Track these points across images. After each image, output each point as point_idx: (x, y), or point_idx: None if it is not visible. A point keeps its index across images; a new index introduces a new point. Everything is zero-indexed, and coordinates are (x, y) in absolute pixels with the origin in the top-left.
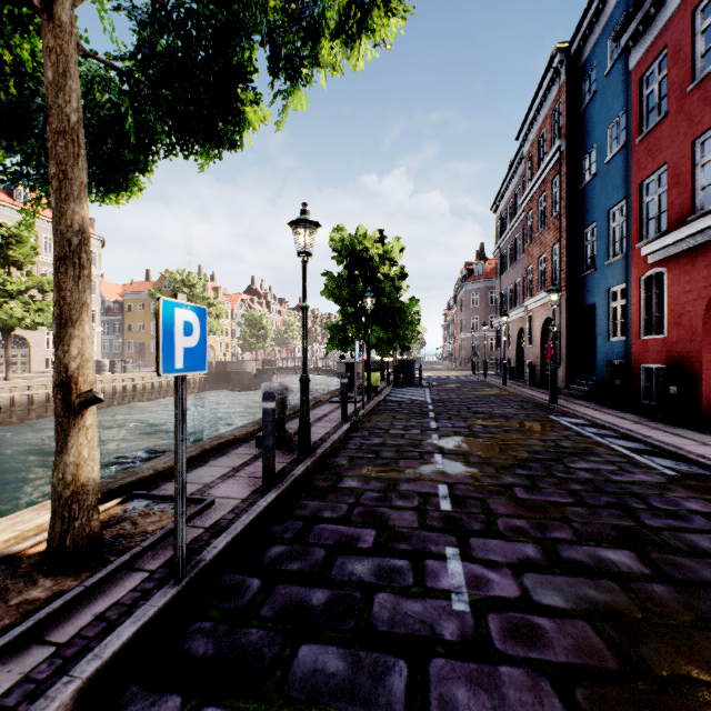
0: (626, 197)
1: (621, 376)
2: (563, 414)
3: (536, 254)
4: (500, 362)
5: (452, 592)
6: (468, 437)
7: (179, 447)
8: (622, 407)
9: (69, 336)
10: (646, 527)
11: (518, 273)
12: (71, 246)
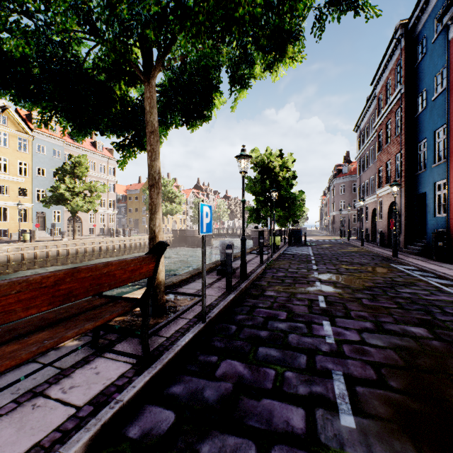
0: (446, 122)
1: (443, 239)
2: (400, 264)
3: (384, 160)
4: (360, 231)
5: (326, 336)
6: (336, 274)
7: (204, 265)
8: (444, 260)
9: (155, 218)
10: (437, 319)
11: (372, 172)
12: (155, 180)
